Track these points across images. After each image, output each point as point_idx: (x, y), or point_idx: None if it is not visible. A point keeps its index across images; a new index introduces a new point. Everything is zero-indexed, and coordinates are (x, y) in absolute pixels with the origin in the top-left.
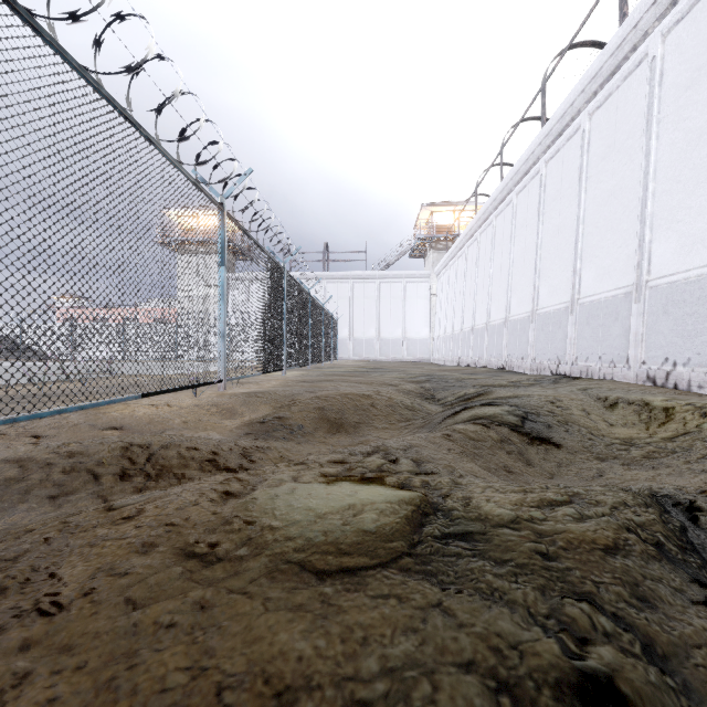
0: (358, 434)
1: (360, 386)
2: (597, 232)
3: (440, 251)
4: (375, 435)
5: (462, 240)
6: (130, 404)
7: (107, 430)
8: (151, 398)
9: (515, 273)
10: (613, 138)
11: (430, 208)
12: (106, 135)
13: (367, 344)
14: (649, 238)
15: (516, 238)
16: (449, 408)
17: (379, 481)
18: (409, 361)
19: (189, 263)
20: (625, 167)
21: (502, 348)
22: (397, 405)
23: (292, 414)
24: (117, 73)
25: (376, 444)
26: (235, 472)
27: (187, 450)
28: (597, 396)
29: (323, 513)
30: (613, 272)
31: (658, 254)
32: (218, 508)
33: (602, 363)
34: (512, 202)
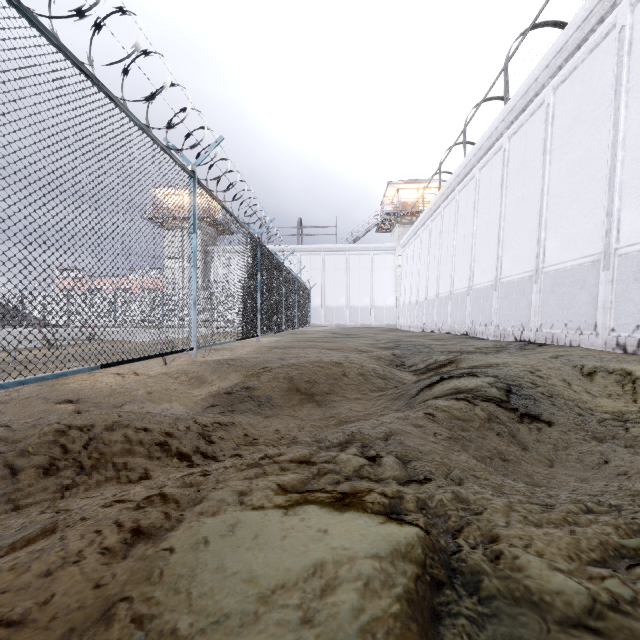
0: (329, 406)
1: (331, 352)
2: (562, 202)
3: (405, 225)
4: (346, 407)
5: (426, 214)
6: (96, 374)
7: (61, 403)
8: (121, 366)
9: (478, 244)
10: (579, 110)
11: (396, 185)
12: (55, 85)
13: (337, 311)
14: (617, 206)
15: (479, 210)
16: (423, 378)
17: (358, 502)
18: (376, 327)
19: (156, 229)
20: (592, 137)
21: (465, 315)
22: (368, 374)
23: (260, 385)
24: (67, 17)
25: (350, 430)
26: (189, 458)
27: (135, 432)
28: (572, 364)
29: (271, 588)
30: (579, 241)
31: (628, 222)
32: (108, 571)
33: (568, 330)
34: (475, 177)
